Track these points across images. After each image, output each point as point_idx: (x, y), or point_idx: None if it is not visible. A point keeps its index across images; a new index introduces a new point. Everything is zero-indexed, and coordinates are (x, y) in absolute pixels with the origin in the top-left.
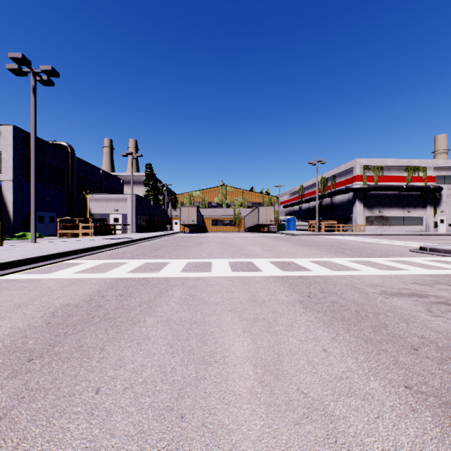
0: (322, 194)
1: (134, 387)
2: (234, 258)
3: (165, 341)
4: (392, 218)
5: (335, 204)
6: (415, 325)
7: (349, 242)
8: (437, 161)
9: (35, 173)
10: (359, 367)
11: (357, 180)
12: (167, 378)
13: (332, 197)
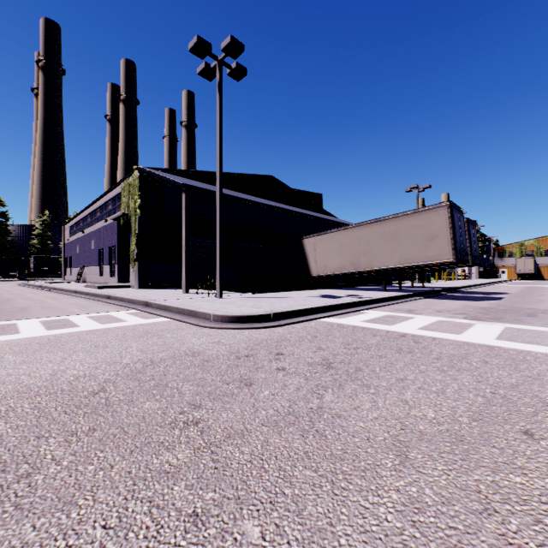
0: None
1: None
2: None
3: None
4: None
5: None
6: None
7: None
8: None
9: None
10: None
11: None
12: None
13: None
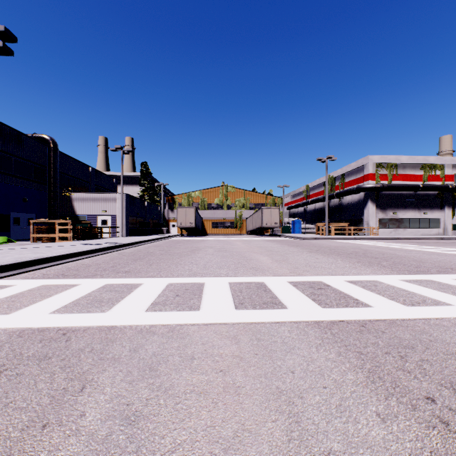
0: (330, 194)
1: None
2: (237, 276)
3: None
4: (407, 220)
5: (344, 205)
6: None
7: (373, 248)
8: (455, 158)
9: None
10: None
11: (369, 178)
12: None
13: (340, 198)
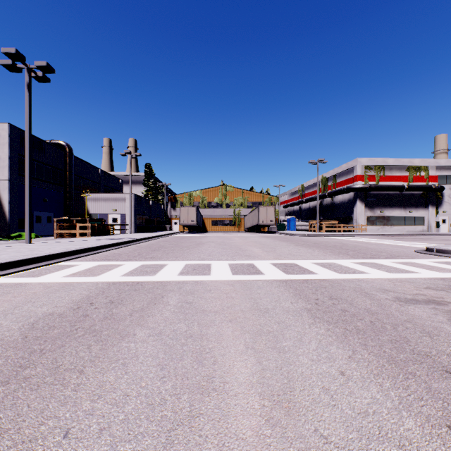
0: (323, 193)
1: (112, 427)
2: (234, 260)
3: (156, 361)
4: (393, 218)
5: (336, 203)
6: (440, 339)
7: (352, 243)
8: (439, 160)
9: (30, 172)
10: (386, 397)
11: (358, 179)
12: (154, 414)
13: (332, 197)
